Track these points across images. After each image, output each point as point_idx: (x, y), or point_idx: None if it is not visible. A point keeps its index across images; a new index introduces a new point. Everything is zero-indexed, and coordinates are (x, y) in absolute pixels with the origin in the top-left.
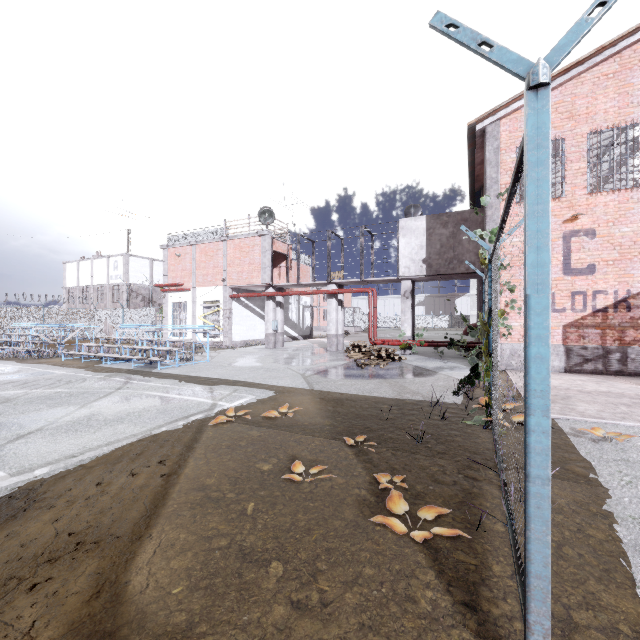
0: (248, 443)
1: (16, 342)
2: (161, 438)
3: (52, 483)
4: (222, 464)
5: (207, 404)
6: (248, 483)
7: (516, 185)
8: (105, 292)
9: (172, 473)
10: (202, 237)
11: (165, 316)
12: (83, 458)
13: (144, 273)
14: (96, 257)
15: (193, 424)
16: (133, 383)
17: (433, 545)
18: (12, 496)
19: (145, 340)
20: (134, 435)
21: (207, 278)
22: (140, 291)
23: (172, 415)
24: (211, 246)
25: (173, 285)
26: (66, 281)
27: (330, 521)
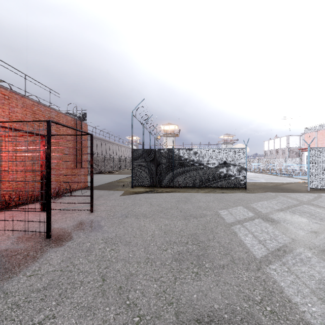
0: (302, 184)
1: (253, 168)
2: (287, 182)
3: (271, 182)
4: (295, 184)
5: (300, 181)
6: (297, 185)
7: (322, 148)
8: (279, 151)
9: (286, 184)
10: (320, 127)
11: (303, 161)
12: (274, 182)
13: (296, 142)
14: (275, 138)
15: (294, 182)
16: (284, 178)
17: (316, 189)
18: (267, 182)
19: (291, 169)
20: (282, 182)
21: (322, 145)
22: (294, 150)
23: (291, 181)
24: (324, 131)
25: (306, 148)
26: (264, 148)
27: (305, 187)
